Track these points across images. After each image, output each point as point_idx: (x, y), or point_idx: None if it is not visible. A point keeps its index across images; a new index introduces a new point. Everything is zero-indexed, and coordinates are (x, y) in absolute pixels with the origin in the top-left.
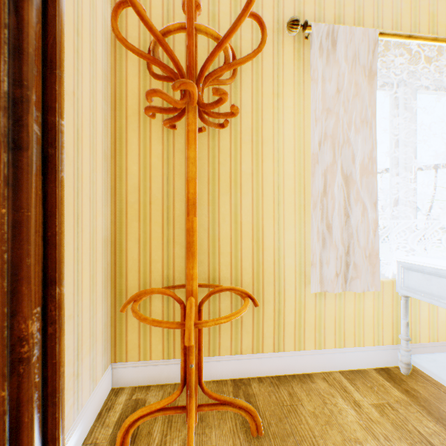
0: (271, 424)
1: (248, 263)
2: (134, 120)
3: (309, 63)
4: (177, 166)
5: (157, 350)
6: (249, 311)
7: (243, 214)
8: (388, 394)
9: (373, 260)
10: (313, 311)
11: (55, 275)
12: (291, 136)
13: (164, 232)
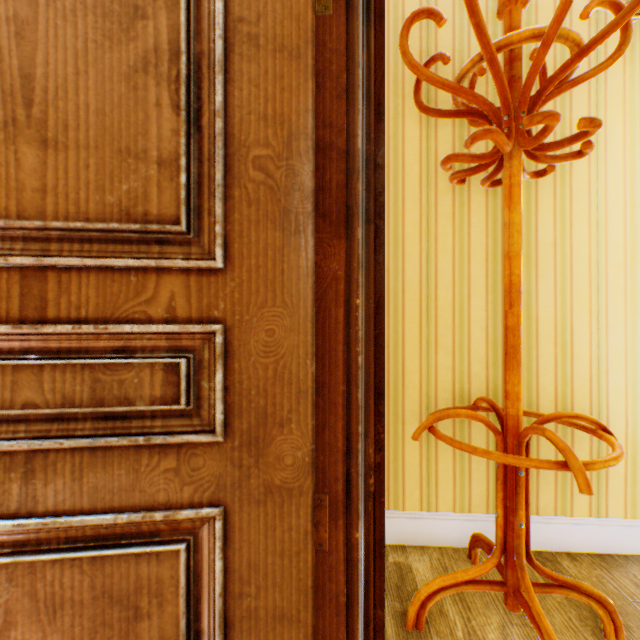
0: (630, 628)
1: (547, 378)
2: None
3: None
4: (440, 238)
5: (412, 497)
6: (548, 452)
7: (540, 306)
8: None
9: None
10: None
11: (382, 386)
12: (619, 183)
13: (422, 331)
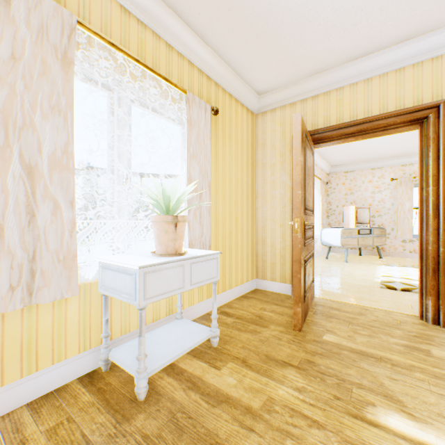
0: None
1: None
2: None
3: None
4: None
5: None
6: None
7: None
8: (76, 404)
9: (71, 264)
10: None
11: None
12: None
13: None
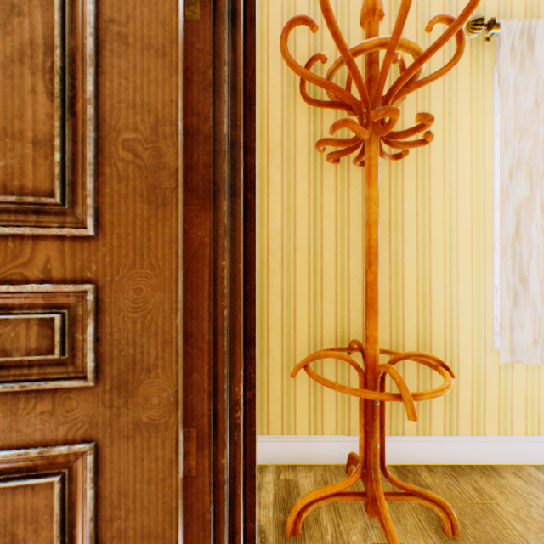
0: (466, 525)
1: (411, 323)
2: (276, 155)
3: (491, 71)
4: (325, 207)
5: (303, 423)
6: (412, 383)
7: (405, 264)
8: None
9: None
10: (495, 387)
11: (253, 334)
12: (467, 165)
13: (310, 285)
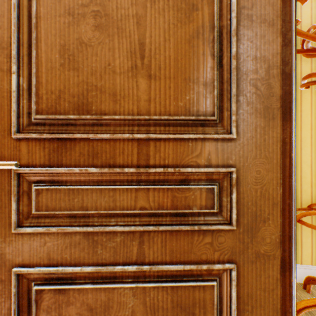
0: None
1: None
2: None
3: None
4: None
5: None
6: None
7: None
8: None
9: None
10: None
11: None
12: None
13: None
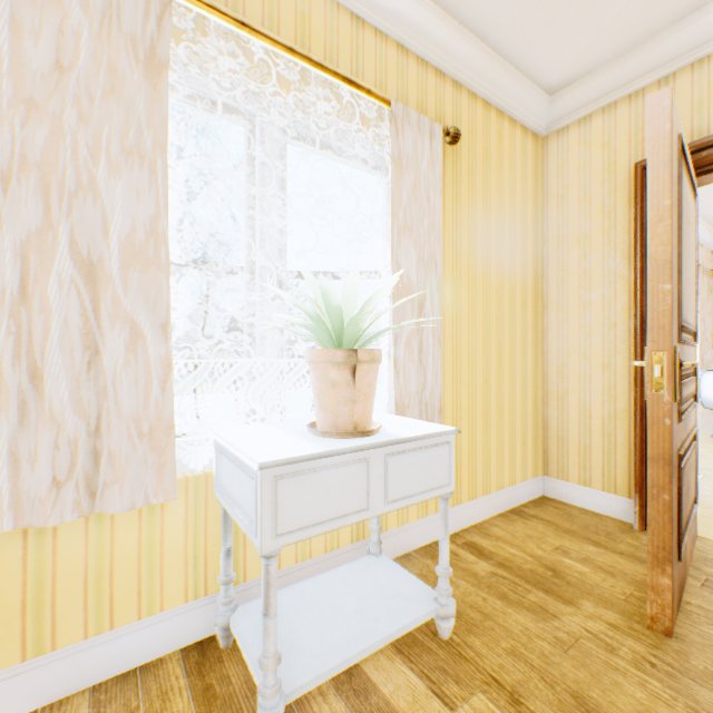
0: None
1: None
2: None
3: None
4: None
5: None
6: None
7: None
8: None
9: (163, 441)
10: (18, 574)
11: None
12: None
13: None
